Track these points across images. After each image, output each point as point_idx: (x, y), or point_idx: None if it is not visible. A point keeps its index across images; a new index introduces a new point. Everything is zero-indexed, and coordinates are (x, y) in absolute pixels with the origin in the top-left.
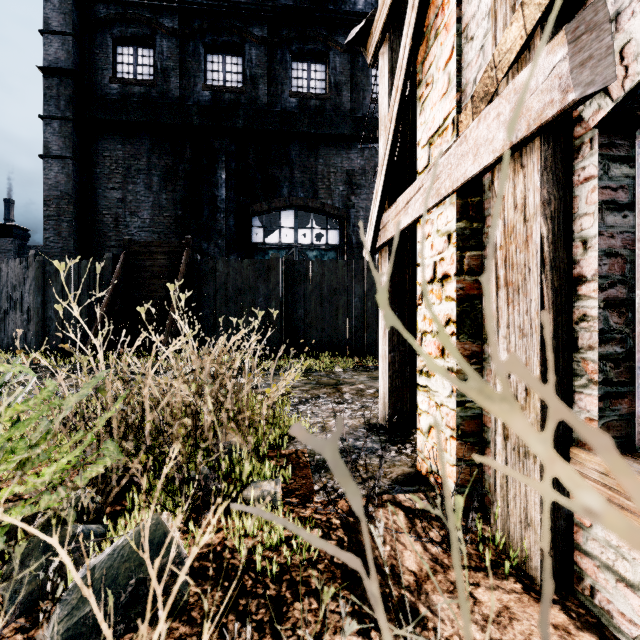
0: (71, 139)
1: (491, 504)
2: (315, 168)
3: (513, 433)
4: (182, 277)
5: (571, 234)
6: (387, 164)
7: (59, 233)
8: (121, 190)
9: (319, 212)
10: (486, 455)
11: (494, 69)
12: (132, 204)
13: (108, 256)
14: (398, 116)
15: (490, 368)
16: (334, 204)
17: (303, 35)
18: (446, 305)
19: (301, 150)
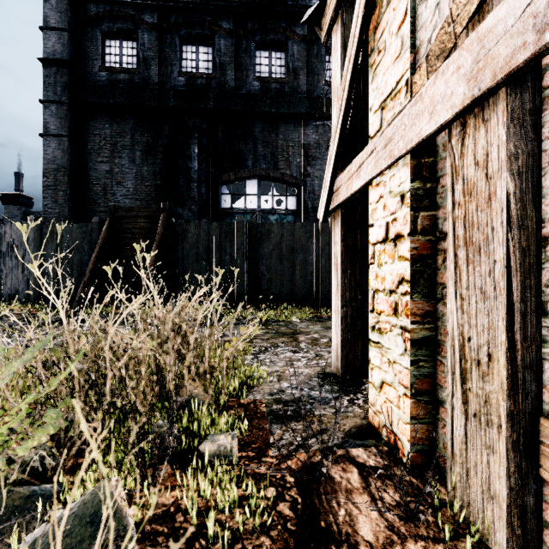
0: (66, 120)
1: (448, 468)
2: (276, 143)
3: (473, 399)
4: (159, 238)
5: (540, 190)
6: (340, 131)
7: (56, 200)
8: (109, 163)
9: (279, 181)
10: (440, 414)
11: (452, 24)
12: (118, 175)
13: (95, 220)
14: (351, 84)
15: (444, 328)
16: (292, 174)
17: (265, 27)
18: (399, 264)
19: (263, 127)
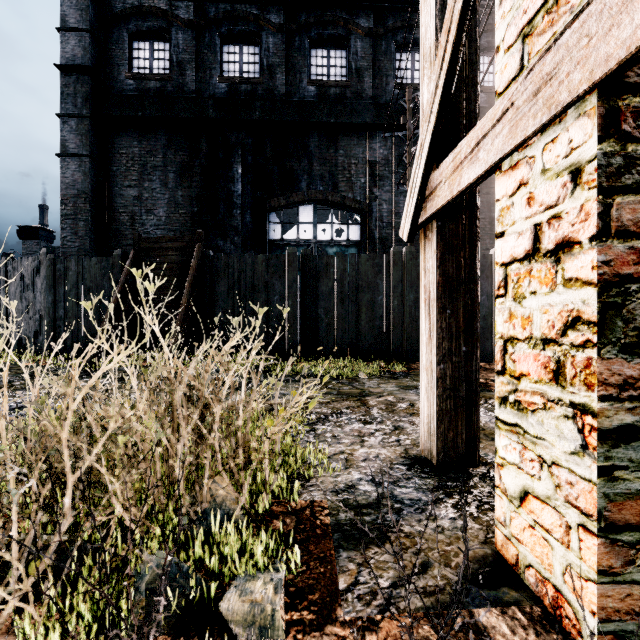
0: (88, 137)
1: None
2: (335, 160)
3: None
4: (193, 274)
5: None
6: (440, 98)
7: (76, 232)
8: (137, 188)
9: (339, 206)
10: None
11: None
12: (148, 202)
13: (117, 253)
14: (462, 17)
15: None
16: (355, 197)
17: (322, 20)
18: (567, 294)
19: (320, 141)
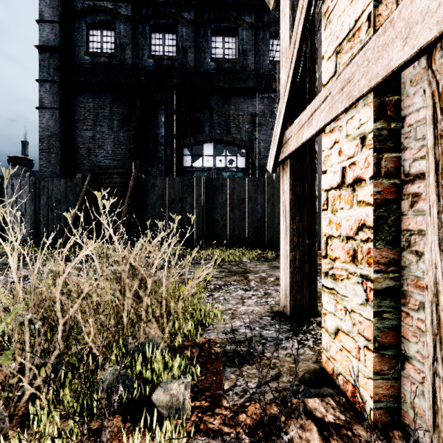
0: (57, 95)
1: (426, 440)
2: (228, 112)
3: None
4: (131, 191)
5: None
6: (290, 84)
7: (49, 161)
8: (92, 130)
9: (231, 144)
10: (406, 370)
11: None
12: (99, 140)
13: (79, 176)
14: (302, 35)
15: (412, 278)
16: (242, 138)
17: (219, 16)
18: (358, 210)
19: (218, 99)
